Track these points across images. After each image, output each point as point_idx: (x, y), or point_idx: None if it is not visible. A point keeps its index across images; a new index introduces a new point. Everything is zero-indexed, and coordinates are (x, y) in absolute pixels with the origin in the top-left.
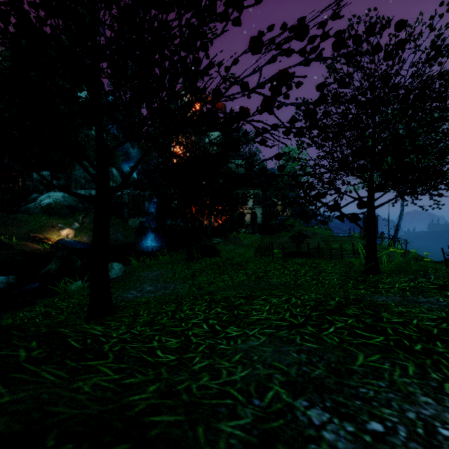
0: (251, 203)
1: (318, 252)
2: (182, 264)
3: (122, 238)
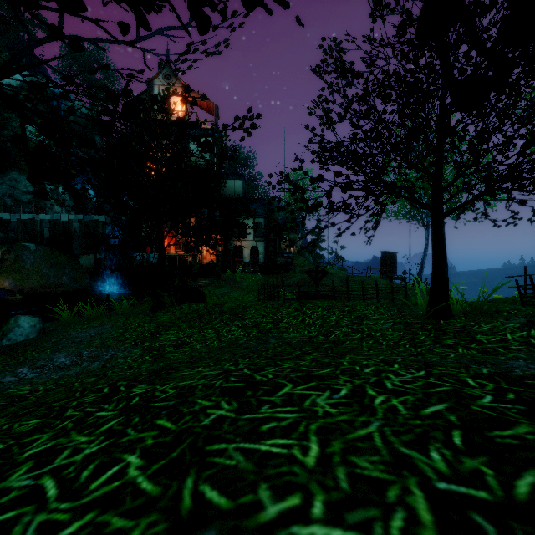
0: (251, 235)
1: (347, 291)
2: (144, 315)
3: (69, 282)
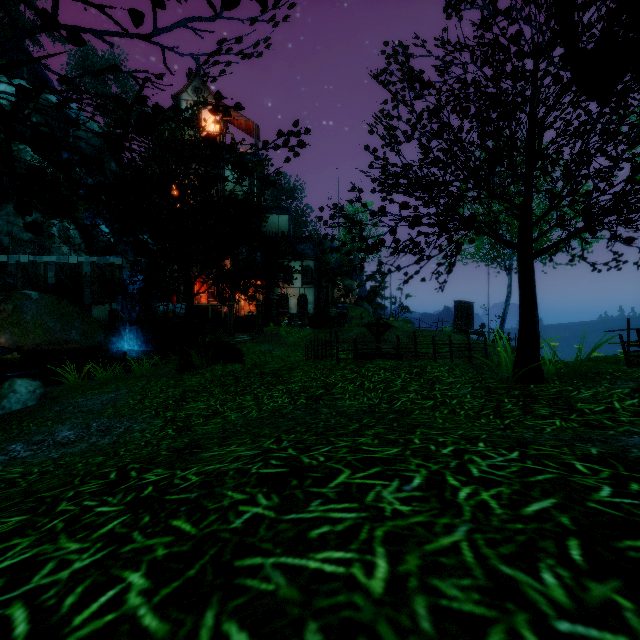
0: (299, 280)
1: (415, 348)
2: (168, 378)
3: (79, 337)
